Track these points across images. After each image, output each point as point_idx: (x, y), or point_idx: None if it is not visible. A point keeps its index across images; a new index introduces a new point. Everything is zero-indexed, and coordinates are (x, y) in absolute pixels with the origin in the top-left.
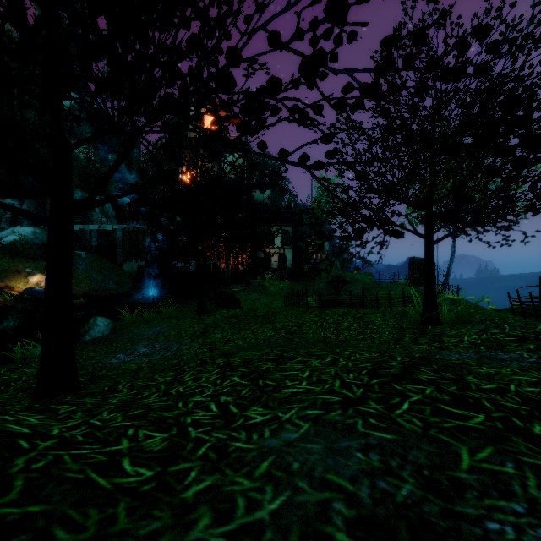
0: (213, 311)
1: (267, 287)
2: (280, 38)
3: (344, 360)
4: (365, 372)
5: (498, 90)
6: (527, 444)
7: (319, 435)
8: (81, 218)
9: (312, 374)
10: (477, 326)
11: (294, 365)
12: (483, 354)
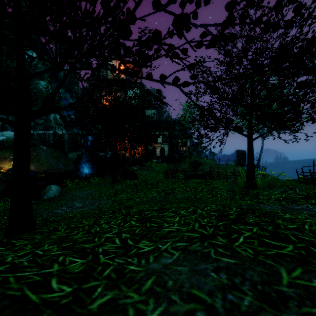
0: (121, 181)
1: (153, 167)
2: (160, 3)
3: (200, 210)
4: (214, 217)
5: (292, 46)
6: None
7: (186, 260)
8: (43, 126)
9: (180, 219)
10: (279, 189)
11: (169, 213)
12: (285, 206)
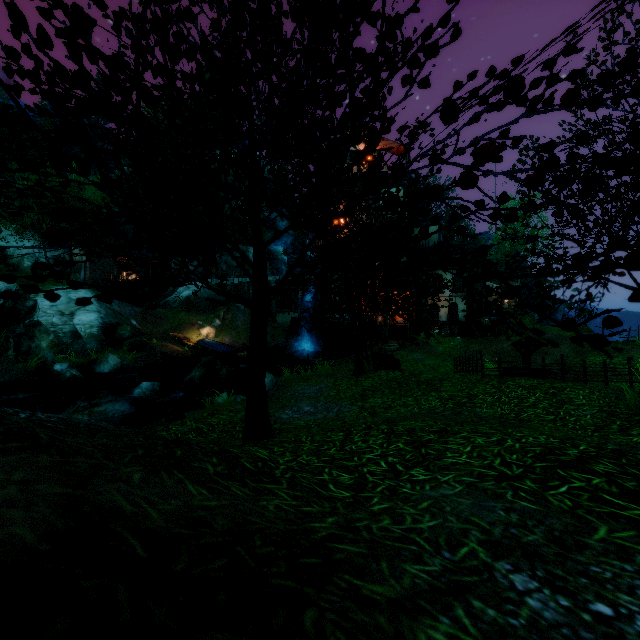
0: (371, 372)
1: (433, 345)
2: (440, 158)
3: (512, 441)
4: (531, 455)
5: None
6: None
7: (470, 495)
8: (239, 271)
9: (473, 449)
10: None
11: (457, 440)
12: None
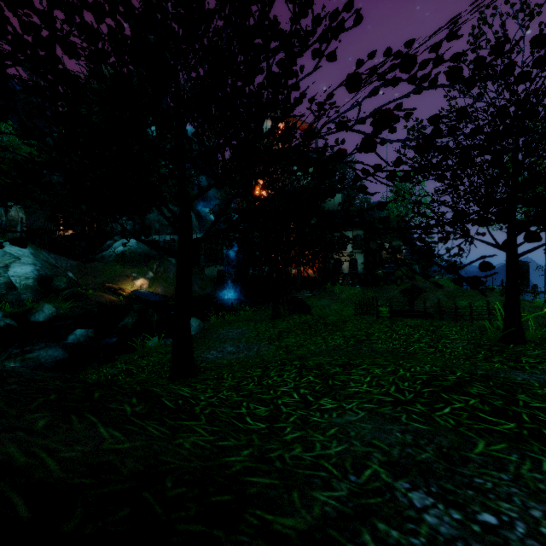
0: (286, 316)
1: (337, 293)
2: (345, 125)
3: (403, 371)
4: (419, 382)
5: None
6: (542, 447)
7: (371, 420)
8: (171, 229)
9: (372, 379)
10: None
11: (358, 371)
12: None
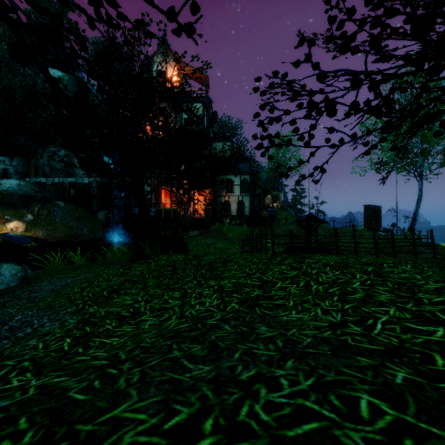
0: (150, 257)
1: (225, 232)
2: None
3: None
4: None
5: None
6: None
7: None
8: (64, 173)
9: None
10: None
11: None
12: None
